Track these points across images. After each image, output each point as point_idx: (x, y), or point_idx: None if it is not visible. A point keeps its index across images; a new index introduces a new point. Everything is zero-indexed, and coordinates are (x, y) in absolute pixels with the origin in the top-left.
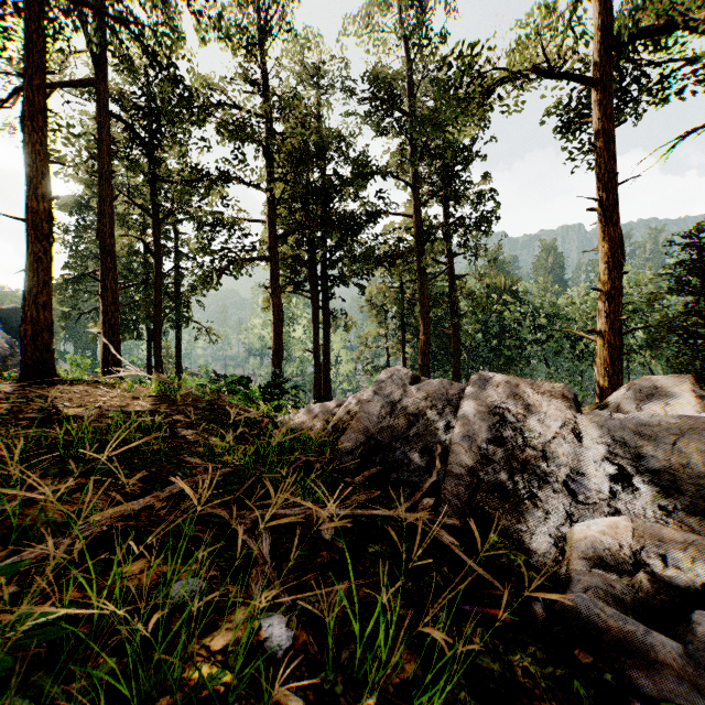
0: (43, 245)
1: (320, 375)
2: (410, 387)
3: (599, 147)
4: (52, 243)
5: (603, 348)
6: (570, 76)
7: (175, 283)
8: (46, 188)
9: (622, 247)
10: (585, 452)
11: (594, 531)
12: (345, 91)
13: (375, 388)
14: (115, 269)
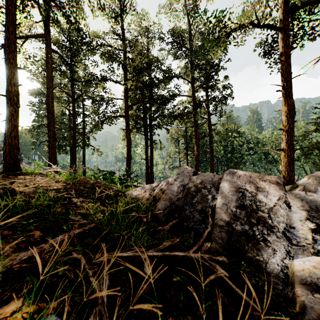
0: (14, 107)
1: (148, 170)
2: (192, 177)
3: (283, 60)
4: (18, 107)
5: (284, 157)
6: (268, 26)
7: (82, 128)
8: (16, 80)
9: (294, 108)
10: (293, 214)
11: (307, 265)
12: (160, 39)
13: (174, 177)
14: (54, 121)
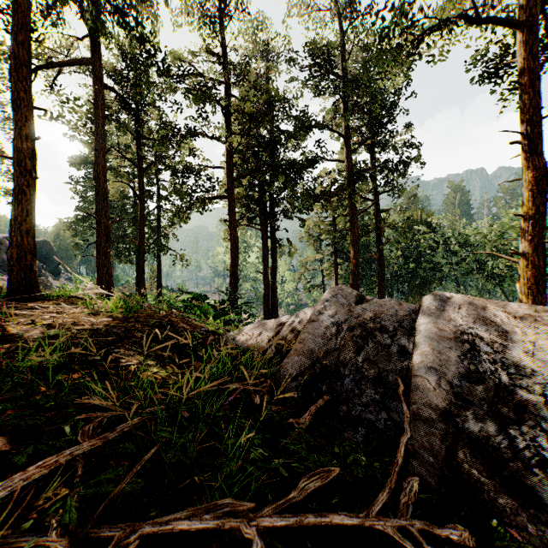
0: (26, 179)
1: (268, 291)
2: (355, 306)
3: (521, 85)
4: (35, 178)
5: (525, 269)
6: (493, 22)
7: (156, 220)
8: (30, 130)
9: (544, 176)
10: None
11: None
12: (289, 61)
13: (318, 307)
14: (107, 207)
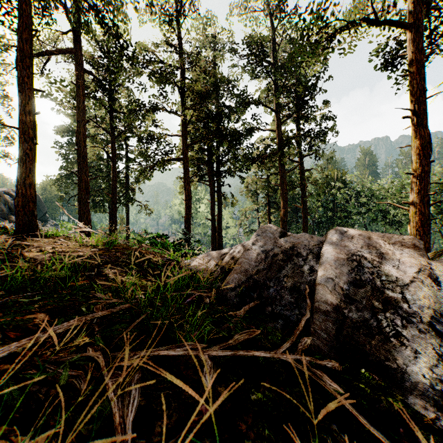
0: (29, 144)
1: (215, 234)
2: (279, 239)
3: (412, 72)
4: (35, 144)
5: (414, 215)
6: (389, 23)
7: (125, 177)
8: (31, 107)
9: (429, 143)
10: None
11: None
12: (231, 51)
13: (252, 240)
14: (86, 167)
